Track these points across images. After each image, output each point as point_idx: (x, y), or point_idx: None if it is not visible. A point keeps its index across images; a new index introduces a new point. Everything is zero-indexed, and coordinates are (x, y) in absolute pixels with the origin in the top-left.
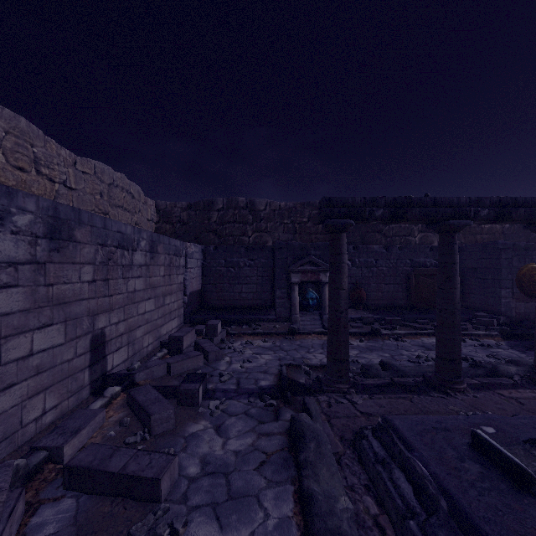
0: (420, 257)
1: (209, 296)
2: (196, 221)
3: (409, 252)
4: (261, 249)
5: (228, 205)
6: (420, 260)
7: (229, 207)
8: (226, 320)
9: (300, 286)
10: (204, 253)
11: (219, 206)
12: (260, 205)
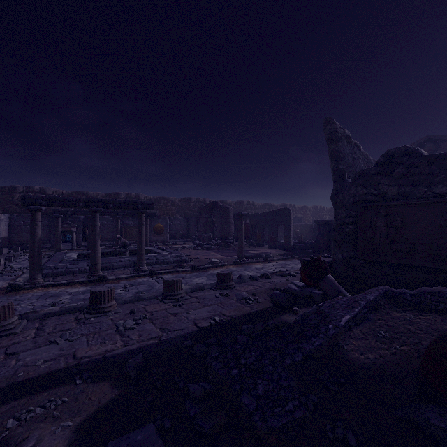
0: (127, 221)
1: (14, 240)
2: (2, 198)
3: (122, 219)
4: (46, 216)
5: (27, 190)
6: (127, 222)
7: (27, 191)
8: (24, 248)
9: (63, 233)
10: (10, 218)
11: (20, 190)
12: (49, 192)
